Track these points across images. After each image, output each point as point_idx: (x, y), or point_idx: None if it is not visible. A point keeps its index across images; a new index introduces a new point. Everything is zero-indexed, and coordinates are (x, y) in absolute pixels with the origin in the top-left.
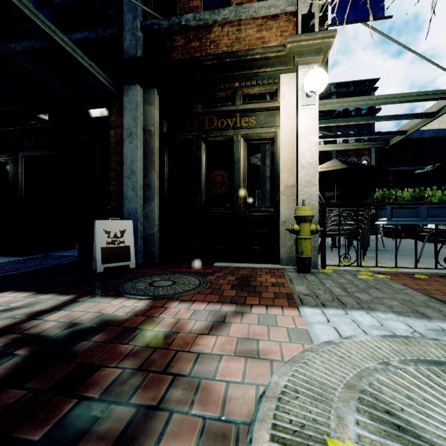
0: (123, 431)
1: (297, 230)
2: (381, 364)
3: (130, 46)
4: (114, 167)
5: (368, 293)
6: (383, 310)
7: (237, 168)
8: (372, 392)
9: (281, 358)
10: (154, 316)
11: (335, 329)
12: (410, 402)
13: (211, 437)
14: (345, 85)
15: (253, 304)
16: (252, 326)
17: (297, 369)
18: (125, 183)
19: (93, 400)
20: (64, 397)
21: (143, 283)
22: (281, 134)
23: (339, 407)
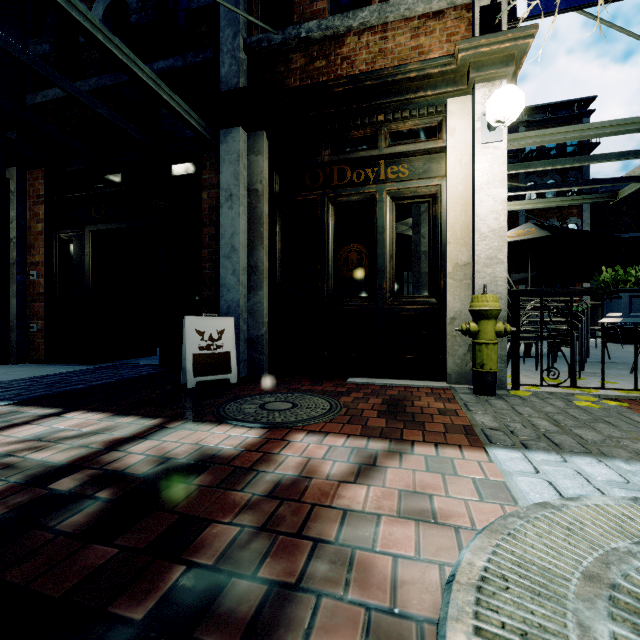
0: (252, 617)
1: (474, 331)
2: (638, 545)
3: (230, 73)
4: (208, 243)
5: (596, 429)
6: (625, 457)
7: (381, 241)
8: (631, 589)
9: (469, 525)
10: (272, 452)
11: (550, 484)
12: None
13: (380, 639)
14: (540, 110)
15: (414, 441)
16: (418, 473)
17: (500, 544)
18: (223, 265)
19: (205, 568)
20: (166, 561)
21: (251, 404)
22: (449, 188)
23: (578, 609)
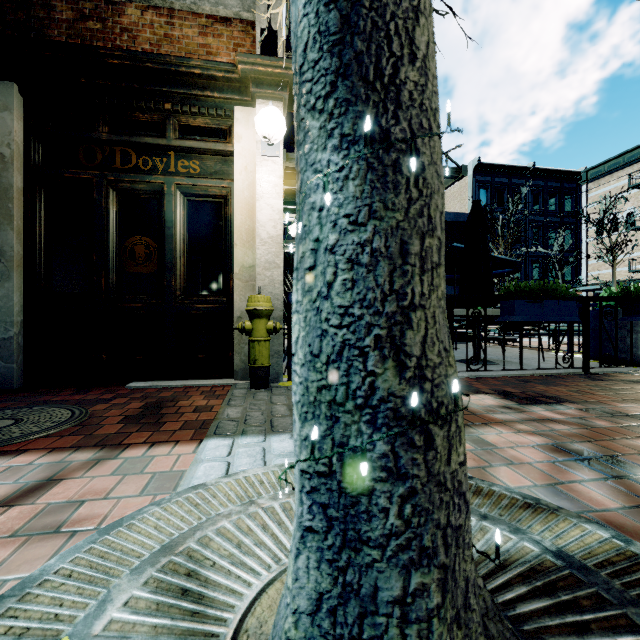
0: None
1: (249, 329)
2: (243, 505)
3: None
4: None
5: None
6: None
7: (169, 236)
8: (193, 549)
9: (105, 524)
10: None
11: (228, 465)
12: (233, 551)
13: None
14: None
15: (137, 444)
16: (102, 479)
17: (107, 538)
18: None
19: None
20: None
21: None
22: (236, 192)
23: (120, 584)
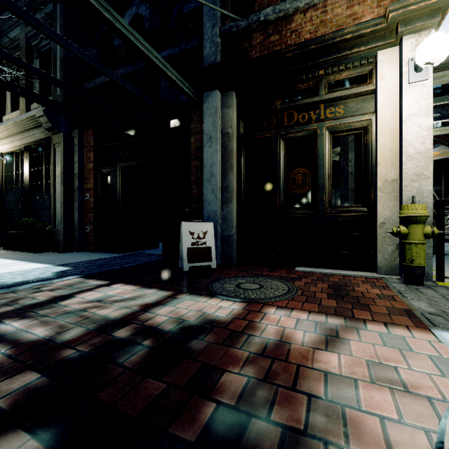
0: None
1: (404, 233)
2: None
3: (210, 53)
4: (194, 172)
5: None
6: None
7: (321, 165)
8: None
9: (437, 396)
10: (254, 320)
11: None
12: None
13: None
14: None
15: (363, 319)
16: (376, 346)
17: None
18: (205, 186)
19: (227, 406)
20: (199, 397)
21: (230, 284)
22: (379, 121)
23: None
